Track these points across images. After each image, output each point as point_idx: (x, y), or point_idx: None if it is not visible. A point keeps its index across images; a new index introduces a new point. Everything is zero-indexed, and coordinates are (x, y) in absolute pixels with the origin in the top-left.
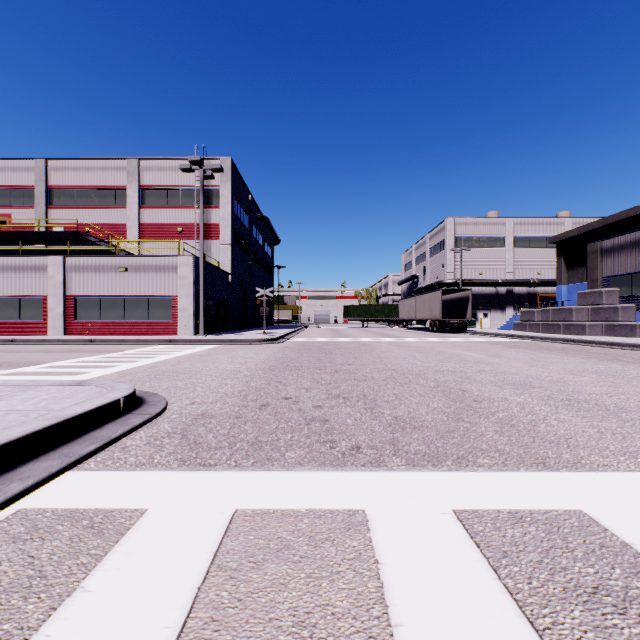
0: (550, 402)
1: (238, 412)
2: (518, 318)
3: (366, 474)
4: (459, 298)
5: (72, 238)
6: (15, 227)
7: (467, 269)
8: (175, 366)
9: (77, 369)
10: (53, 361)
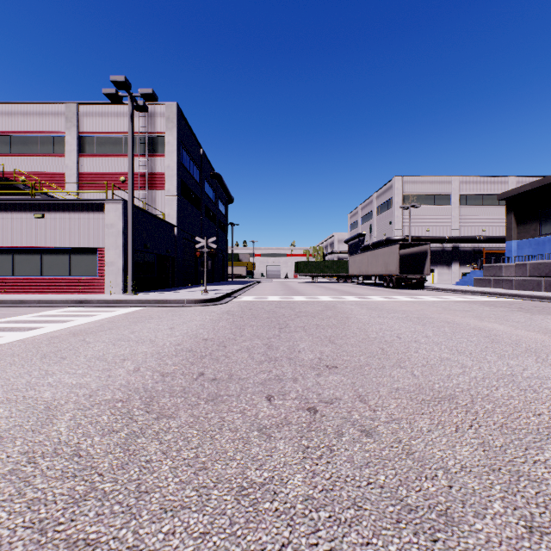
0: None
1: None
2: (478, 273)
3: None
4: (415, 253)
5: (2, 186)
6: None
7: (414, 226)
8: None
9: None
10: None
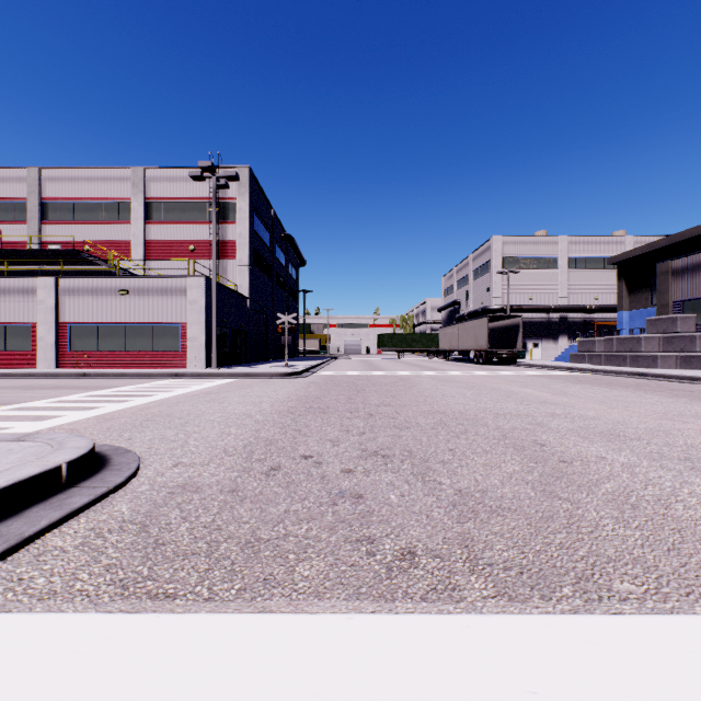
0: (666, 463)
1: (235, 481)
2: (575, 348)
3: (432, 622)
4: (508, 326)
5: (69, 257)
6: (5, 245)
7: (515, 293)
8: (172, 408)
9: (48, 412)
10: (26, 401)
